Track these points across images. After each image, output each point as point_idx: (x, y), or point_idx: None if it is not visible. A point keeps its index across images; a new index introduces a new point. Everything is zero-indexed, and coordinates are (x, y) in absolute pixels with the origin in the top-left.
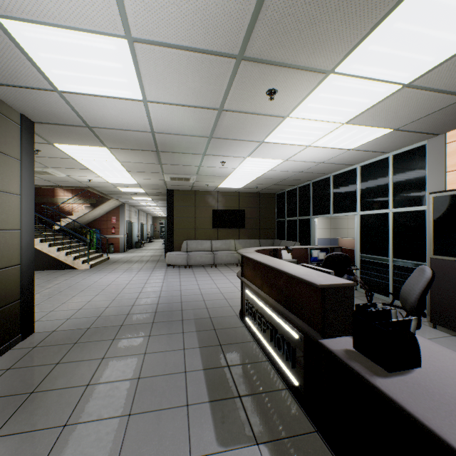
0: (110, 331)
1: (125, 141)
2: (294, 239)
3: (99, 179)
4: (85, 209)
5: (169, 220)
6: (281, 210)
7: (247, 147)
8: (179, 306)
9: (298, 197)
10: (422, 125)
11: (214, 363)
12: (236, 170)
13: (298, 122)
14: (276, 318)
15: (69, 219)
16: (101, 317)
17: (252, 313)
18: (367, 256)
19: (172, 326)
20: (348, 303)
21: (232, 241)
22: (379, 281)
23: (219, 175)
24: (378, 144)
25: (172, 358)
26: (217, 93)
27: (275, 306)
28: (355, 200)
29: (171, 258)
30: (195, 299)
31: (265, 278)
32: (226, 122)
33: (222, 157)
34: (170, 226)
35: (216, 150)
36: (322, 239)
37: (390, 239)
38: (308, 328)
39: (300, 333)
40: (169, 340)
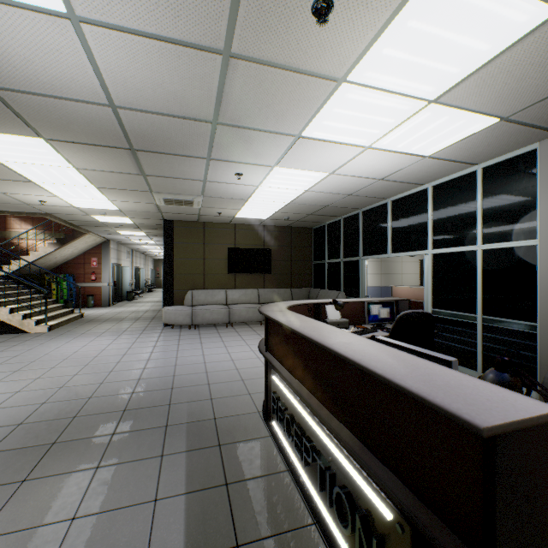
0: (24, 460)
1: (69, 125)
2: (337, 287)
3: (56, 200)
4: (49, 246)
5: (167, 262)
6: (319, 250)
7: (275, 147)
8: (168, 395)
9: (342, 231)
10: (546, 112)
11: (209, 538)
12: (259, 190)
13: (359, 95)
14: (332, 449)
15: (24, 261)
16: (23, 425)
17: (284, 421)
18: (442, 311)
19: (146, 441)
20: (546, 466)
21: (255, 290)
22: (461, 347)
23: (235, 198)
24: (469, 147)
25: (125, 528)
26: (216, 4)
27: (332, 430)
28: (424, 234)
29: (169, 315)
30: (195, 382)
31: (308, 363)
32: (240, 89)
33: (237, 165)
34: (169, 270)
35: (228, 151)
36: (371, 288)
37: (479, 287)
38: (431, 521)
39: (398, 513)
40: (131, 476)
